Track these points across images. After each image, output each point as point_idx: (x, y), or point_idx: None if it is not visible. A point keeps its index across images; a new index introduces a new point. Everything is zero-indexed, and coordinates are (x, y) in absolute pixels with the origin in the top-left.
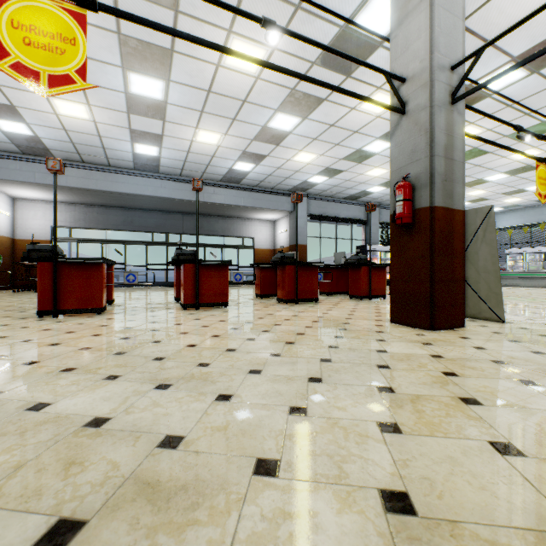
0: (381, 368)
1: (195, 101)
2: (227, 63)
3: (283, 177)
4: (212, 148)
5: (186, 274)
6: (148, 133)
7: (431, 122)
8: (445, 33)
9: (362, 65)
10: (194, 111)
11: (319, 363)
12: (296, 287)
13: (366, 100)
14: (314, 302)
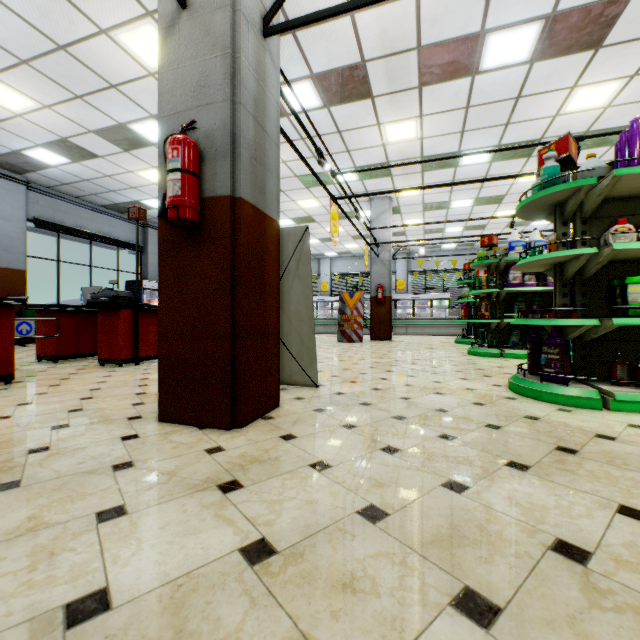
0: None
1: None
2: None
3: None
4: None
5: None
6: None
7: (234, 39)
8: None
9: None
10: None
11: None
12: None
13: None
14: (4, 383)
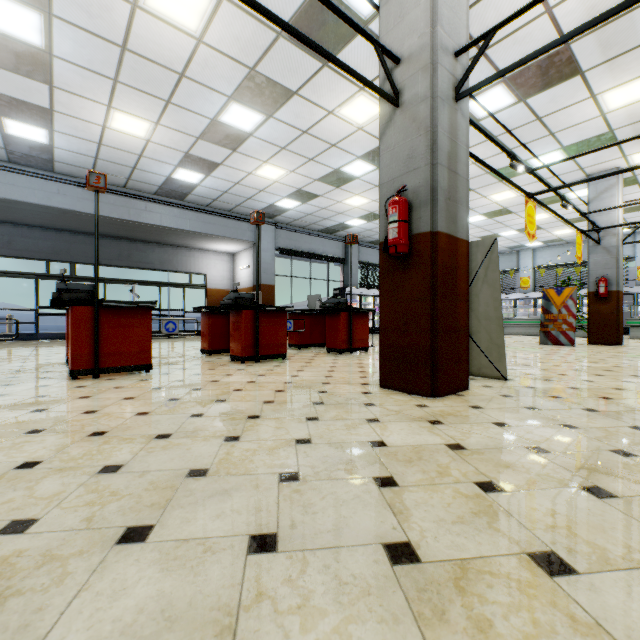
0: (384, 485)
1: (103, 61)
2: (149, 4)
3: (244, 196)
4: (139, 143)
5: (76, 322)
6: (24, 103)
7: (433, 119)
8: (449, 6)
9: (345, 20)
10: (103, 77)
11: (277, 488)
12: (256, 340)
13: (351, 72)
14: (281, 359)
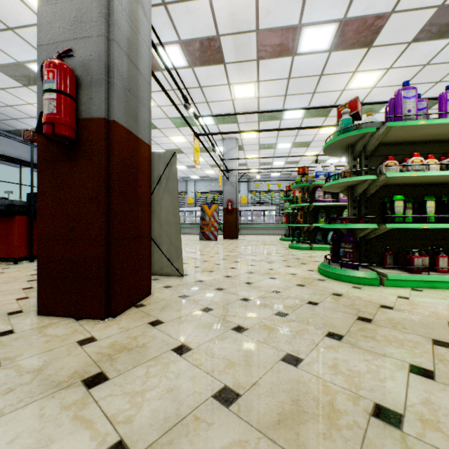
0: None
1: None
2: None
3: None
4: None
5: None
6: None
7: None
8: None
9: None
10: None
11: None
12: None
13: None
14: None
